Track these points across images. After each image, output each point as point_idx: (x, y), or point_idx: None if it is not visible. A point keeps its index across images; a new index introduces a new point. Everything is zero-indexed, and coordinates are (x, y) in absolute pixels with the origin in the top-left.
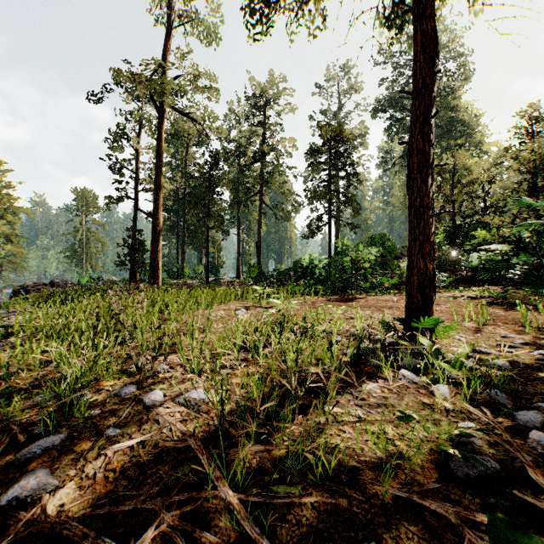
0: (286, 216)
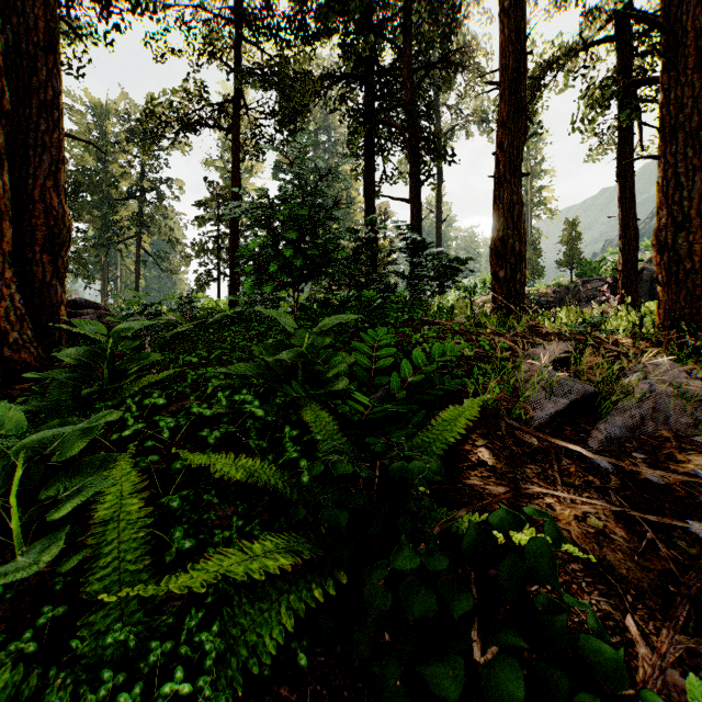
0: (173, 268)
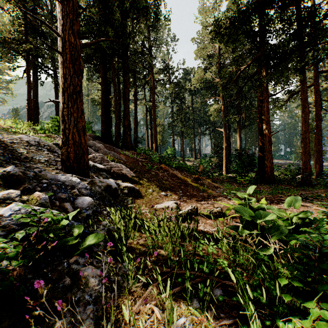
0: None
